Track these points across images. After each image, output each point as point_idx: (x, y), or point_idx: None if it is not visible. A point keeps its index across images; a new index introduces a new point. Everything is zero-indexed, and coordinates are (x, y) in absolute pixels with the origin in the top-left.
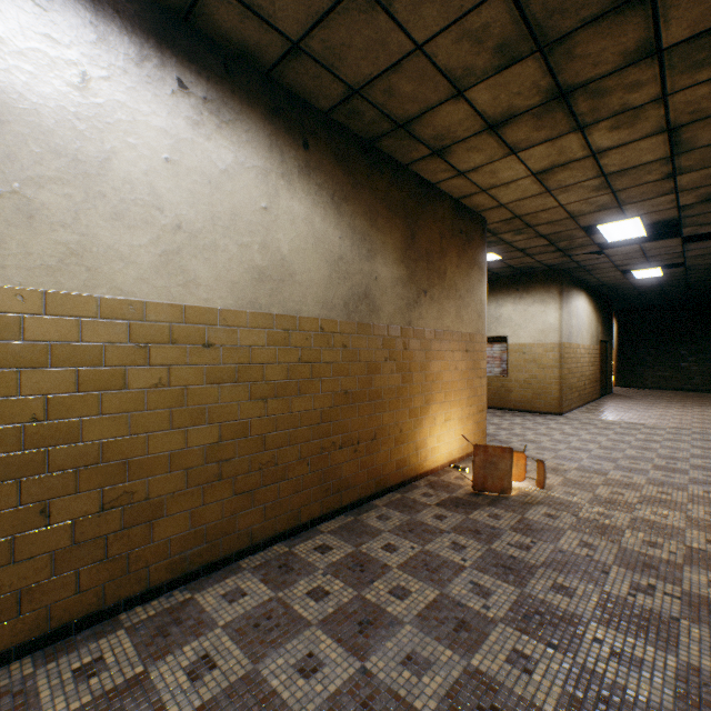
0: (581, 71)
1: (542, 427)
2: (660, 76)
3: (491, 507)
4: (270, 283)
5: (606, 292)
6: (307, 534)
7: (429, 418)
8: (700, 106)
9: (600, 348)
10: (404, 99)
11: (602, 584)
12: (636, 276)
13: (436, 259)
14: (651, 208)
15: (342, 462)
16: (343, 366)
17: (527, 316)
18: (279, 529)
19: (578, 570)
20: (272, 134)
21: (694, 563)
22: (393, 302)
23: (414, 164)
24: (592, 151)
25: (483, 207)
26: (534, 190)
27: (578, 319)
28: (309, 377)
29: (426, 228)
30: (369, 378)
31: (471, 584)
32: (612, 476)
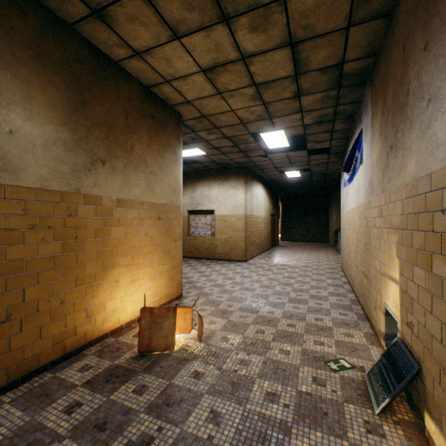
0: None
1: (231, 272)
2: None
3: (146, 373)
4: None
5: (274, 185)
6: None
7: (110, 282)
8: (310, 20)
9: (271, 218)
10: None
11: None
12: (287, 175)
13: (119, 133)
14: (289, 123)
15: None
16: None
17: (226, 196)
18: None
19: None
20: None
21: (302, 419)
22: (48, 164)
23: (81, 26)
24: (242, 54)
25: (175, 100)
26: (209, 90)
27: (257, 200)
28: None
29: (104, 99)
30: None
31: None
32: (262, 312)
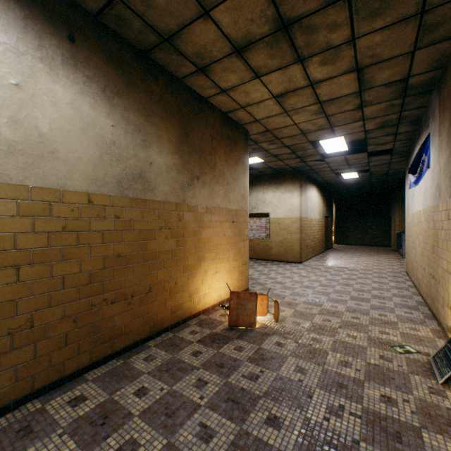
0: (296, 5)
1: (288, 271)
2: (350, 19)
3: (239, 339)
4: (24, 157)
5: (328, 187)
6: (70, 385)
7: (201, 271)
8: (376, 51)
9: (325, 221)
10: (162, 11)
11: (306, 410)
12: (344, 177)
13: (207, 154)
14: (350, 130)
15: (115, 315)
16: (116, 233)
17: (281, 200)
18: (36, 386)
19: (290, 397)
20: (27, 18)
21: (372, 379)
22: (168, 183)
23: (187, 79)
24: (311, 82)
25: (245, 121)
26: (277, 110)
27: (312, 202)
28: (76, 244)
29: (198, 130)
30: (144, 243)
31: (199, 427)
32: (325, 306)
